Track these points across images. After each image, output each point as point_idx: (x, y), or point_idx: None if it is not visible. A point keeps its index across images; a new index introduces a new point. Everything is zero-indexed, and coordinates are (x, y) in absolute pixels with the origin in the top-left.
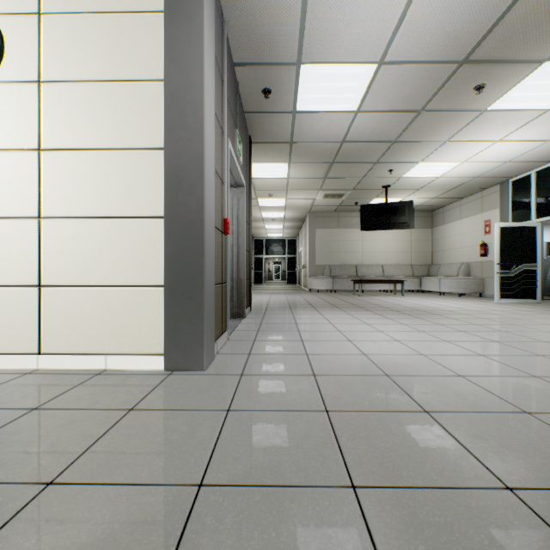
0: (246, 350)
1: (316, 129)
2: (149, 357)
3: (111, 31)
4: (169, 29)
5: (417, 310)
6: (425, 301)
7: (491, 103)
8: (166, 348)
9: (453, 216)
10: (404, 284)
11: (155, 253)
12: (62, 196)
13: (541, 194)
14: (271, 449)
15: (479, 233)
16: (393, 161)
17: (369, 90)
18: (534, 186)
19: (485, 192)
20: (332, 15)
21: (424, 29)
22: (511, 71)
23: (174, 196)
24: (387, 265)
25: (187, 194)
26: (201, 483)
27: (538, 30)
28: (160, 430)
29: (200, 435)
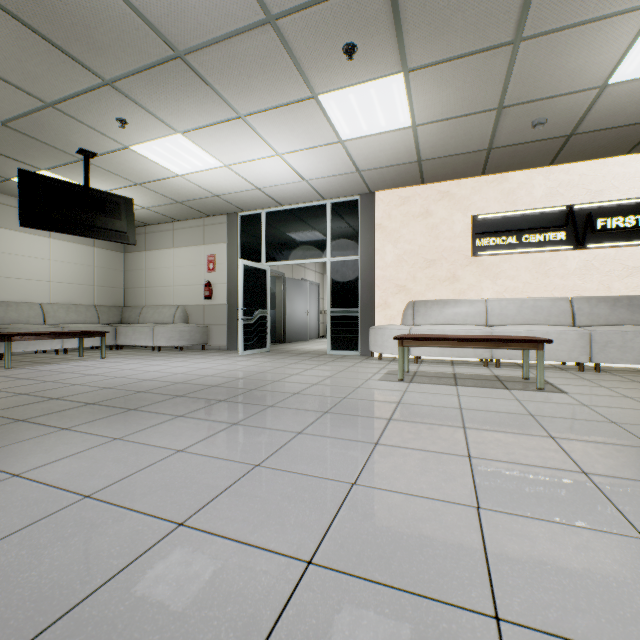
0: None
1: None
2: None
3: None
4: None
5: (213, 387)
6: (166, 364)
7: (329, 90)
8: None
9: (162, 242)
10: (91, 338)
11: None
12: None
13: (272, 237)
14: None
15: (201, 269)
16: (141, 103)
17: None
18: (265, 226)
19: (209, 220)
20: None
21: None
22: (384, 56)
23: None
24: (52, 303)
25: None
26: None
27: (451, 15)
28: None
29: None
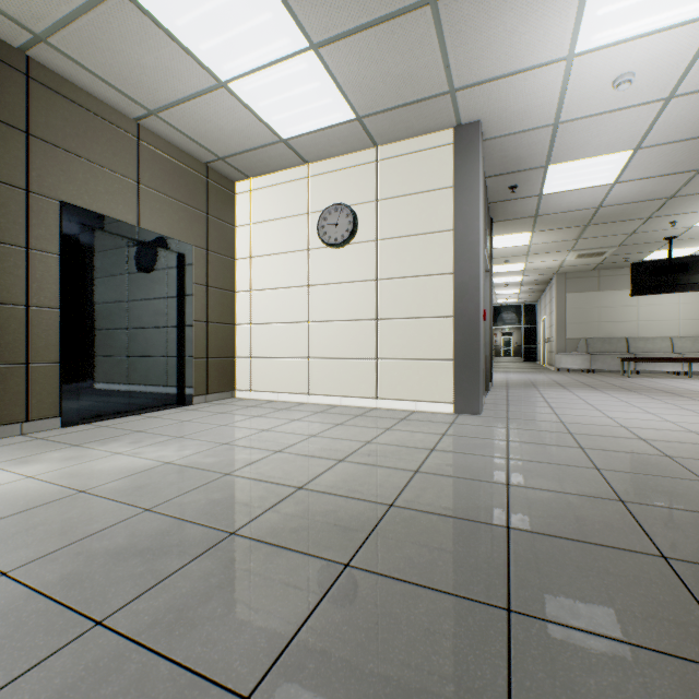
0: (503, 409)
1: (565, 202)
2: (443, 404)
3: (418, 205)
4: (456, 199)
5: None
6: None
7: None
8: (454, 399)
9: None
10: None
11: (446, 339)
12: (389, 306)
13: None
14: (538, 438)
15: None
16: (673, 214)
17: (626, 167)
18: None
19: None
20: (579, 135)
21: (682, 122)
22: None
23: (460, 303)
24: (679, 337)
25: (468, 302)
26: (507, 440)
27: None
28: (475, 429)
29: (497, 432)
